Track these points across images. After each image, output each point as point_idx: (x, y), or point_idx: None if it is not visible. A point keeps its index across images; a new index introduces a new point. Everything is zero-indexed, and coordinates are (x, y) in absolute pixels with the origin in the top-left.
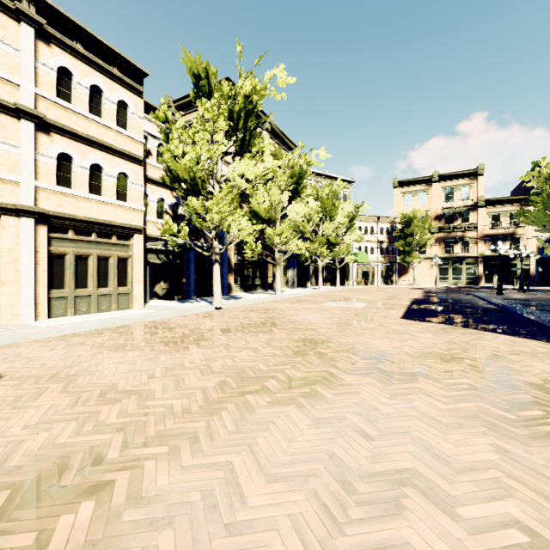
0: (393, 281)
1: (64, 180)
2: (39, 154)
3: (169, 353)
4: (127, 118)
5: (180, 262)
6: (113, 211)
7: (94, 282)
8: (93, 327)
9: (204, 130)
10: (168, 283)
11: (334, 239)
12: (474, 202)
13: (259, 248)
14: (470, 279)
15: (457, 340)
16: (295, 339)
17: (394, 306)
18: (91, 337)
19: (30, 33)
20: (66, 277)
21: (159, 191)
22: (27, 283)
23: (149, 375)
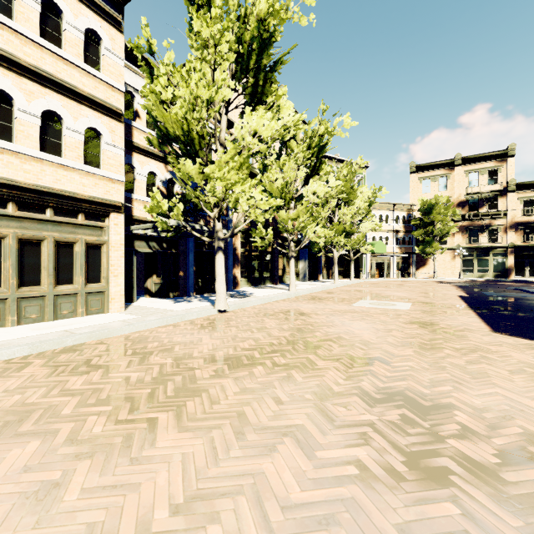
0: (409, 273)
1: None
2: None
3: (103, 456)
4: (100, 56)
5: (176, 251)
6: (79, 180)
7: (50, 277)
8: (20, 352)
9: (201, 59)
10: (162, 277)
11: (349, 227)
12: (503, 186)
13: (270, 236)
14: (498, 272)
15: None
16: (370, 395)
17: (452, 308)
18: None
19: None
20: (4, 270)
21: (149, 163)
22: None
23: None
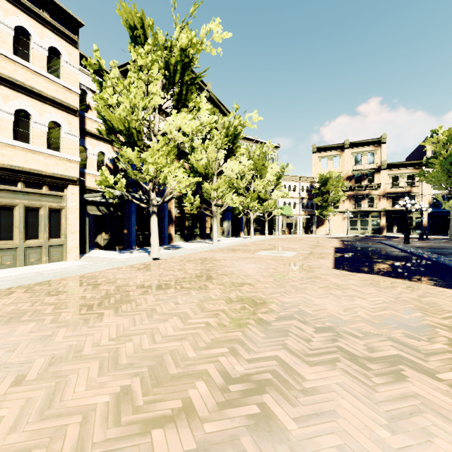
0: (312, 231)
1: None
2: None
3: (73, 326)
4: (60, 66)
5: (121, 214)
6: (43, 161)
7: (21, 234)
8: (5, 285)
9: (138, 78)
10: (109, 234)
11: (264, 195)
12: (378, 165)
13: (197, 202)
14: (375, 230)
15: (406, 297)
16: (231, 299)
17: (322, 255)
18: None
19: None
20: None
21: (99, 145)
22: None
23: (19, 375)
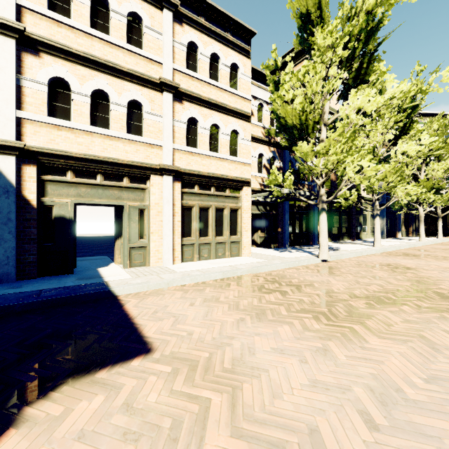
0: None
1: (191, 142)
2: (175, 120)
3: (338, 341)
4: (237, 79)
5: (275, 212)
6: (227, 166)
7: (213, 231)
8: (218, 276)
9: (320, 62)
10: (266, 232)
11: (436, 183)
12: None
13: (353, 196)
14: None
15: None
16: None
17: None
18: (221, 289)
19: (169, 16)
20: (193, 226)
21: (259, 147)
22: (167, 231)
23: (358, 410)
